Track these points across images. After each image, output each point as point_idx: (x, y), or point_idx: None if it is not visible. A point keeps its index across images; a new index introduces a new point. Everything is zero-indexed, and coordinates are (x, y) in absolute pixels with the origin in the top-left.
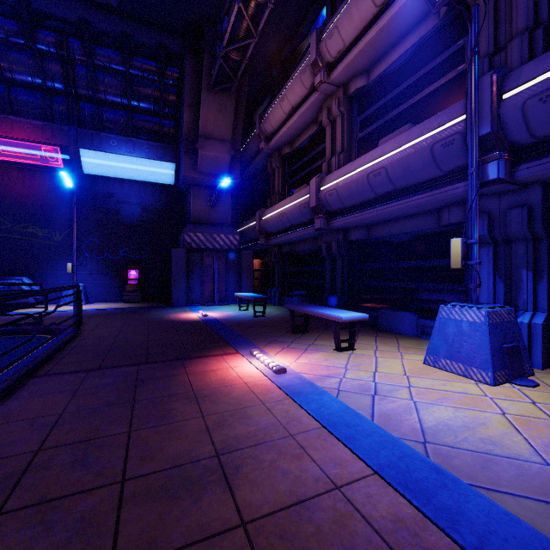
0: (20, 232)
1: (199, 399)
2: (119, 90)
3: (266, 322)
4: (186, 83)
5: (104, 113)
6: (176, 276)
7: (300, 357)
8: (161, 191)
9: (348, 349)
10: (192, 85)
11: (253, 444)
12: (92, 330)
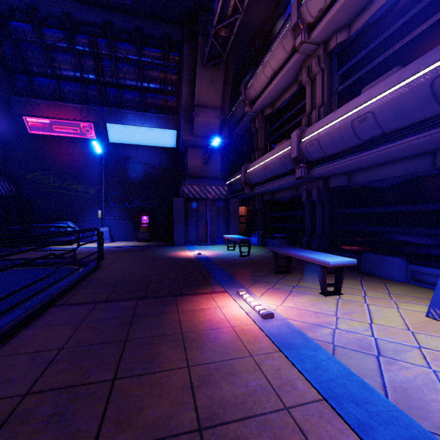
0: (66, 188)
1: (186, 343)
2: (134, 75)
3: (251, 262)
4: (185, 63)
5: (124, 95)
6: (177, 220)
7: (285, 300)
8: (166, 153)
9: (334, 293)
10: (189, 64)
11: (241, 417)
12: (109, 264)
